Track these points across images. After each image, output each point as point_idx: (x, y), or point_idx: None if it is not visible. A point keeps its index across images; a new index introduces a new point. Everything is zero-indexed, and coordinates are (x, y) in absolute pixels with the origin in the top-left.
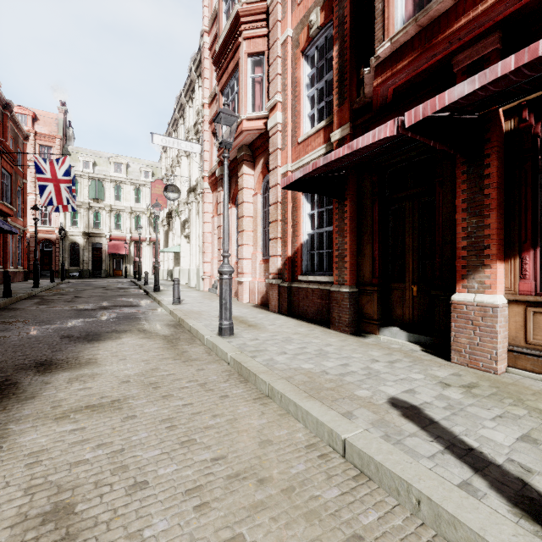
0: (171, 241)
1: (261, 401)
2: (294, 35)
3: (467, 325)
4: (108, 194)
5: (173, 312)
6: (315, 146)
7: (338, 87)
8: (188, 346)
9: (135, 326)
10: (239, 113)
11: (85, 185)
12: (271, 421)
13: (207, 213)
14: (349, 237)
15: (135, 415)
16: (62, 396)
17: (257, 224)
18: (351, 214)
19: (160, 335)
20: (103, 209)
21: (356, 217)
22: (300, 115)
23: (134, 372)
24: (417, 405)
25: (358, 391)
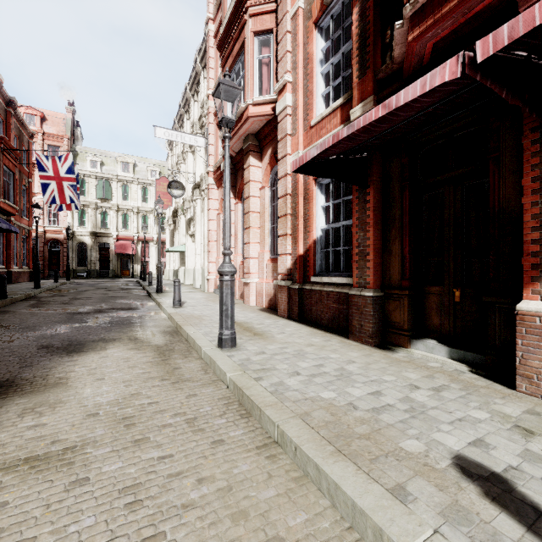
0: (177, 241)
1: (267, 452)
2: (305, 6)
3: (541, 344)
4: (116, 193)
5: (171, 316)
6: (330, 129)
7: (359, 55)
8: (182, 361)
9: (126, 333)
10: (244, 98)
11: (93, 185)
12: (282, 492)
13: (211, 210)
14: (372, 231)
15: (88, 477)
16: (1, 440)
17: (264, 220)
18: (375, 204)
19: (152, 345)
20: (111, 209)
21: (380, 207)
22: (312, 95)
23: (108, 399)
24: (499, 472)
25: (405, 442)
